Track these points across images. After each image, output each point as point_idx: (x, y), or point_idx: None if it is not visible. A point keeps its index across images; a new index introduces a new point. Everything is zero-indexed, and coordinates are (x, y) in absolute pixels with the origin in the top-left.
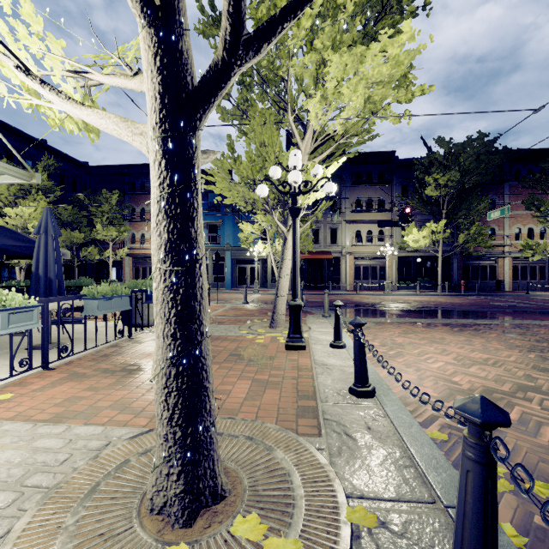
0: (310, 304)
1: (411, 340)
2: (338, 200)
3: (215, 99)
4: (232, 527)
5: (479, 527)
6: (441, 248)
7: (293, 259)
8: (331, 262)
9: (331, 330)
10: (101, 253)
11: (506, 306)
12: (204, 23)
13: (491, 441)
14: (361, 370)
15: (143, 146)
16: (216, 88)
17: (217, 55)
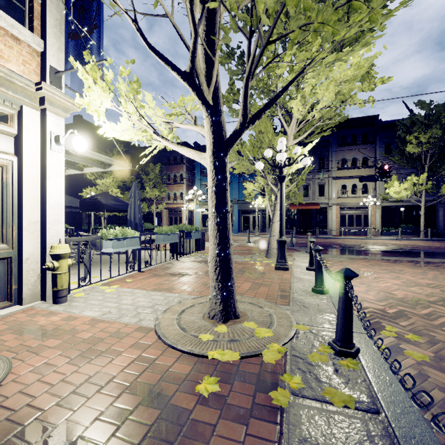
0: (299, 244)
1: (373, 270)
2: (314, 167)
3: (235, 143)
4: (243, 324)
5: (343, 319)
6: (423, 198)
7: (280, 210)
8: (319, 212)
9: None
10: (149, 207)
11: None
12: (221, 57)
13: (348, 284)
14: (319, 277)
15: (204, 163)
16: (236, 139)
17: (237, 127)
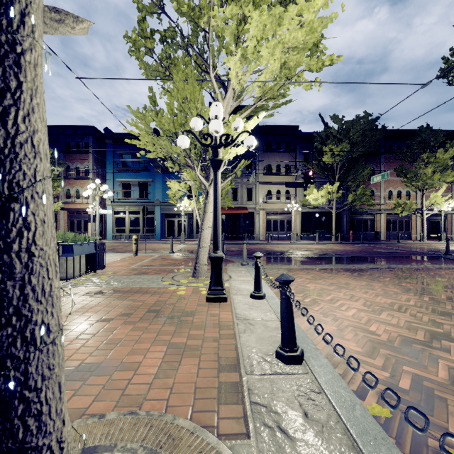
0: (230, 252)
1: (321, 286)
2: (257, 156)
3: None
4: None
5: None
6: (334, 205)
7: (215, 211)
8: (247, 217)
9: (250, 279)
10: None
11: (387, 252)
12: None
13: None
14: (289, 332)
15: None
16: None
17: None
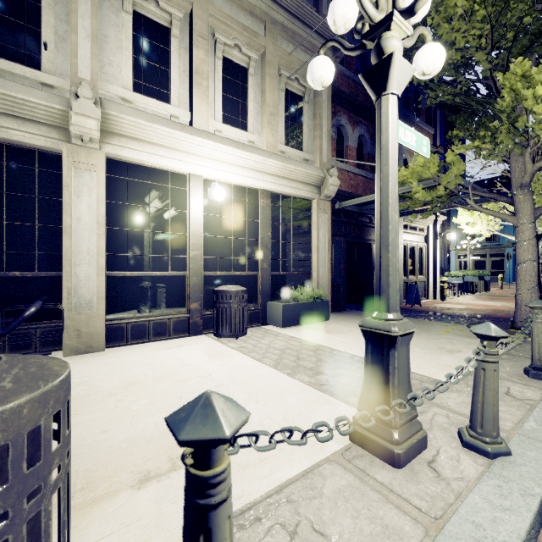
0: None
1: None
2: None
3: None
4: None
5: None
6: None
7: None
8: None
9: None
10: None
11: None
12: None
13: None
14: None
15: None
16: None
17: None
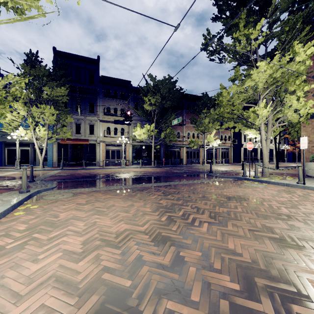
0: (50, 177)
1: (78, 213)
2: None
3: None
4: None
5: None
6: (153, 140)
7: None
8: (89, 147)
9: None
10: None
11: (178, 172)
12: None
13: None
14: None
15: None
16: None
17: None
